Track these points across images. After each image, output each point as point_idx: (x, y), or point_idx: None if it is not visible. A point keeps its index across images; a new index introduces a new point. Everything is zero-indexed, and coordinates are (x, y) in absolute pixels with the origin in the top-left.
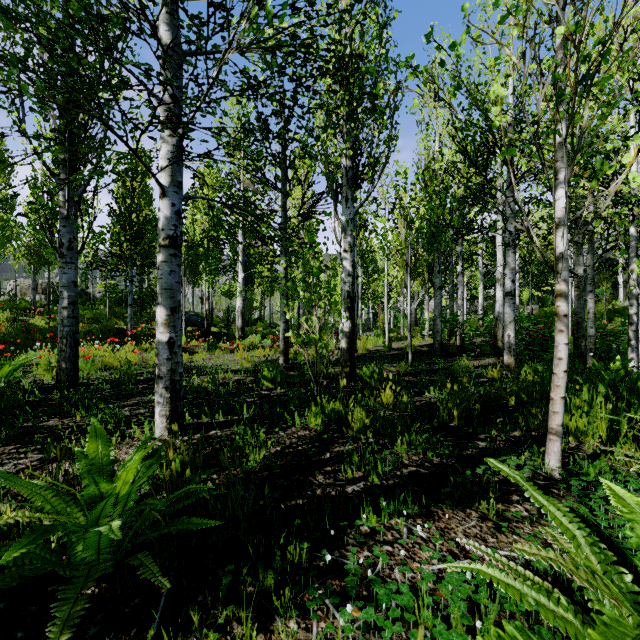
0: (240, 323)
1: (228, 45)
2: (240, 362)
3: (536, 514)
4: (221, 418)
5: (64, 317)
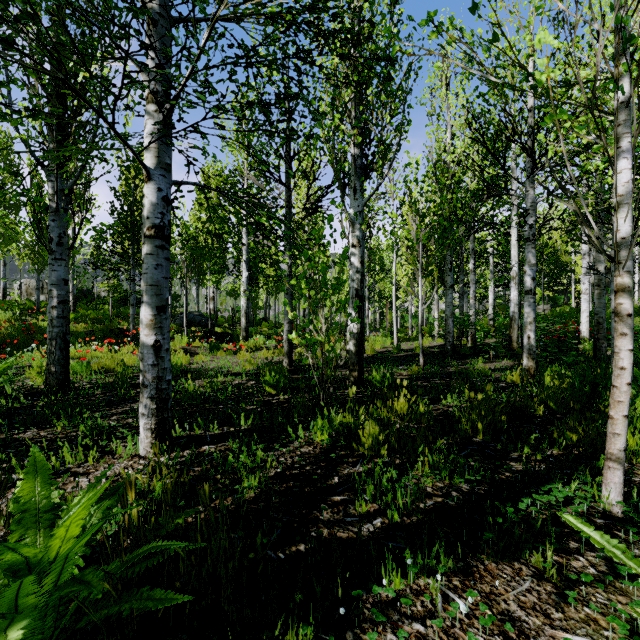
0: (244, 323)
1: (220, 1)
2: (242, 364)
3: (606, 571)
4: (216, 430)
5: (53, 317)
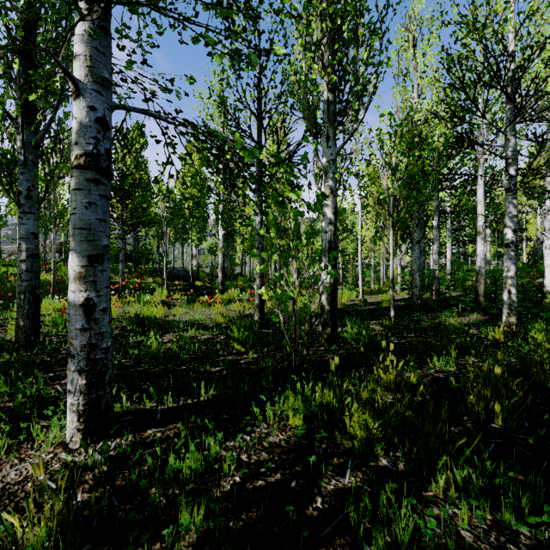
0: (220, 277)
1: None
2: (214, 317)
3: None
4: (171, 401)
5: (22, 271)
